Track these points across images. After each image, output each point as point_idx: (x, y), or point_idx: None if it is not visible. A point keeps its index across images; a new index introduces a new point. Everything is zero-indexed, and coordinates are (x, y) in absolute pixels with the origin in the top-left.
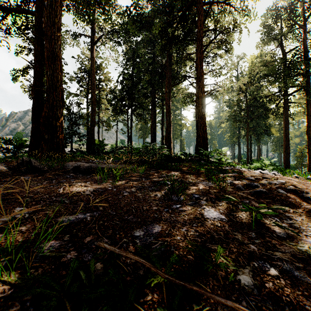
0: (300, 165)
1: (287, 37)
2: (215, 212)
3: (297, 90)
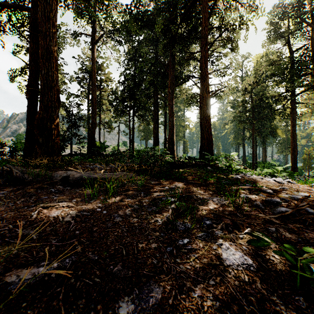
0: (307, 168)
1: (295, 35)
2: (236, 253)
3: (305, 90)
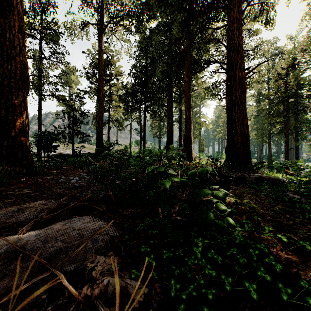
0: None
1: None
2: None
3: None
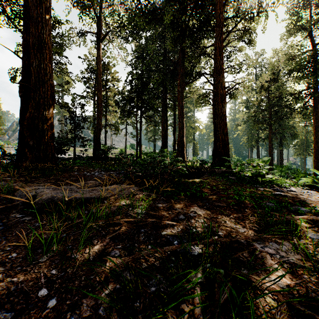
0: None
1: (318, 26)
2: None
3: None
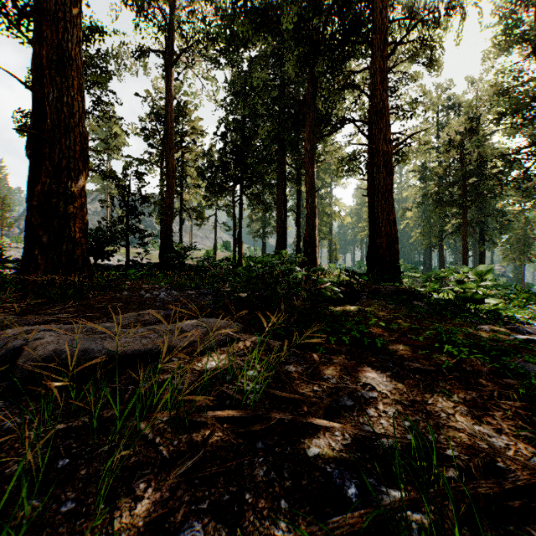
0: None
1: None
2: None
3: None
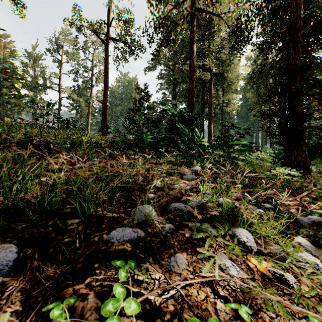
0: None
1: None
2: None
3: None
